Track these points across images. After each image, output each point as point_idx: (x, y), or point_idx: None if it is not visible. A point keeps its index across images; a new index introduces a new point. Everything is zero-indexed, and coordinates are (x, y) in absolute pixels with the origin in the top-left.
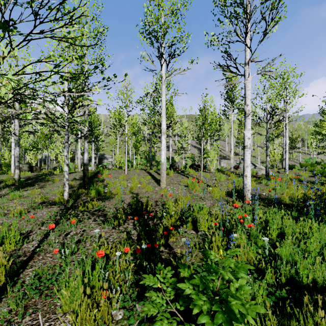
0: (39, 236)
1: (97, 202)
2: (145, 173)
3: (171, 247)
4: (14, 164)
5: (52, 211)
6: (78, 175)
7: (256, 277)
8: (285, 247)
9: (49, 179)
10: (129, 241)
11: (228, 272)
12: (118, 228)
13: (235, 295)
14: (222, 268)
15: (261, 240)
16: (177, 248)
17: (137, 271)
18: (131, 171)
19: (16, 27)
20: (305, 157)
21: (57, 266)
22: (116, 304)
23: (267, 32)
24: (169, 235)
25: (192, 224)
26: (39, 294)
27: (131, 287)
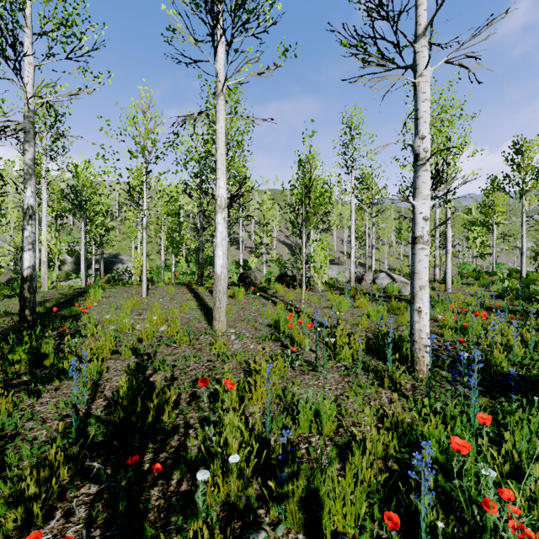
0: None
1: (3, 402)
2: (186, 294)
3: None
4: None
5: None
6: None
7: None
8: None
9: None
10: None
11: None
12: None
13: None
14: None
15: None
16: None
17: None
18: (159, 289)
19: None
20: (452, 261)
21: None
22: None
23: None
24: None
25: (302, 506)
26: None
27: None
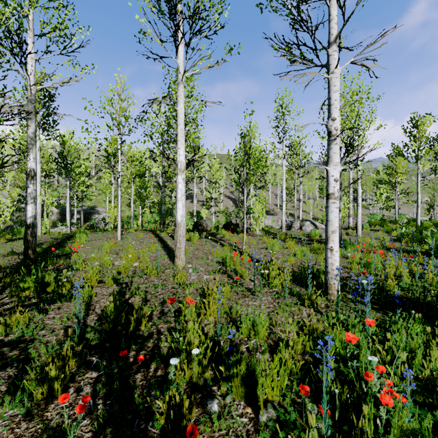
0: None
1: (21, 316)
2: (152, 238)
3: None
4: None
5: None
6: None
7: None
8: None
9: None
10: None
11: None
12: (42, 416)
13: None
14: None
15: None
16: None
17: None
18: (130, 234)
19: None
20: (364, 212)
21: None
22: None
23: None
24: None
25: (243, 383)
26: None
27: None
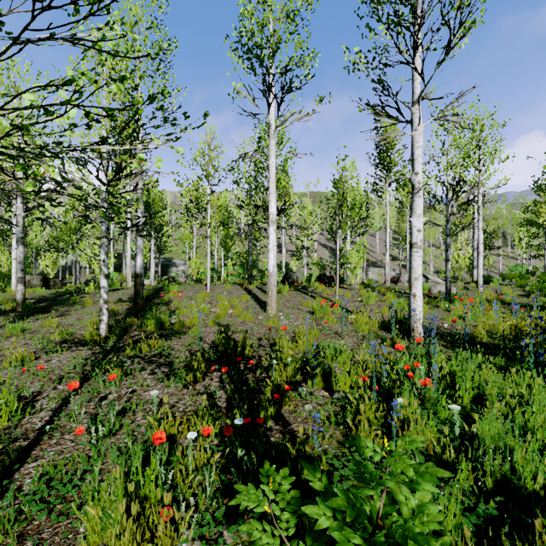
0: (54, 401)
1: (157, 341)
2: (241, 290)
3: (286, 422)
4: (16, 275)
5: (78, 357)
6: (126, 294)
7: (439, 477)
8: (488, 421)
9: (76, 301)
10: (212, 411)
11: (402, 485)
12: (194, 388)
13: (420, 538)
14: (388, 473)
15: (445, 408)
16: (297, 423)
17: (226, 466)
18: (217, 287)
19: (2, 22)
20: (508, 263)
21: (82, 458)
22: (188, 531)
23: (451, 47)
24: (283, 400)
25: (323, 379)
26: (48, 511)
27: (215, 497)
